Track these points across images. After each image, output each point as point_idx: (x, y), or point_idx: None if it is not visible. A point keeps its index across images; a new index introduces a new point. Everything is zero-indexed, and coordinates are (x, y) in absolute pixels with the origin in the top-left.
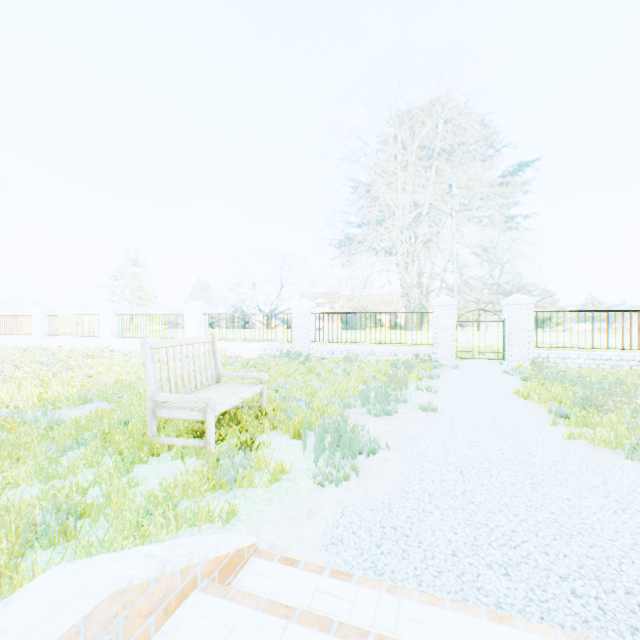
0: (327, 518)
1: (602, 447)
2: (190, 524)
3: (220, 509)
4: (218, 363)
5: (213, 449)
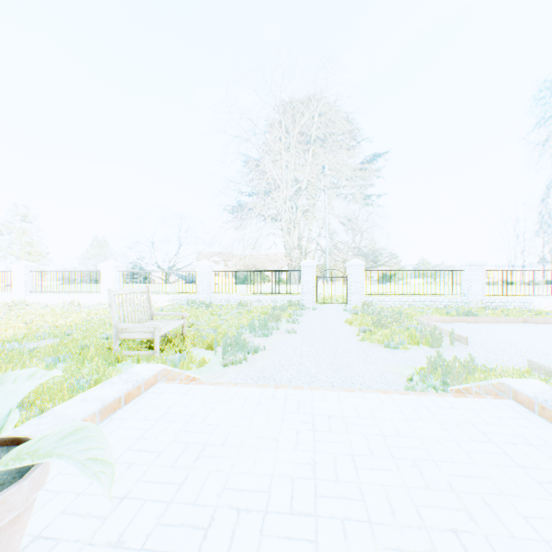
0: (231, 376)
1: (376, 344)
2: None
3: None
4: (152, 306)
5: (159, 355)
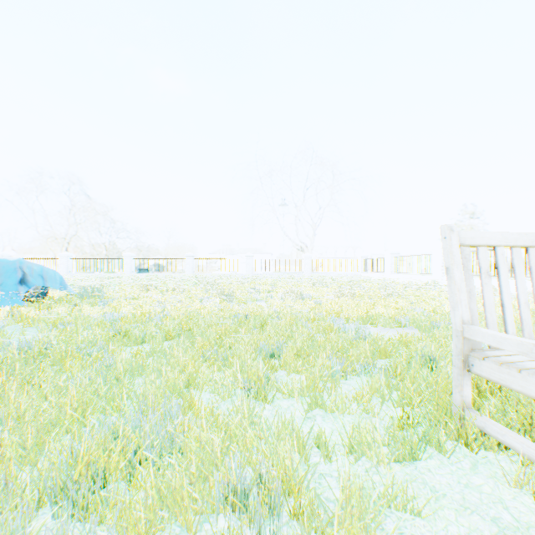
0: None
1: None
2: None
3: None
4: None
5: None
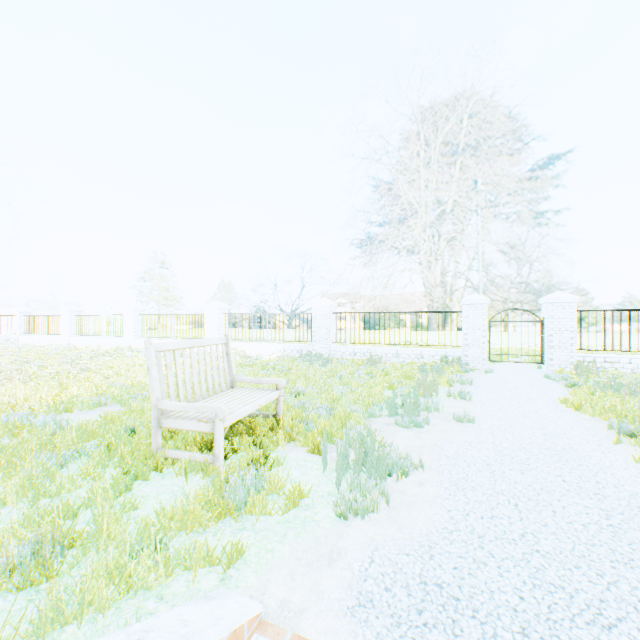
0: (352, 566)
1: None
2: (187, 566)
3: (224, 545)
4: (232, 366)
5: (222, 465)
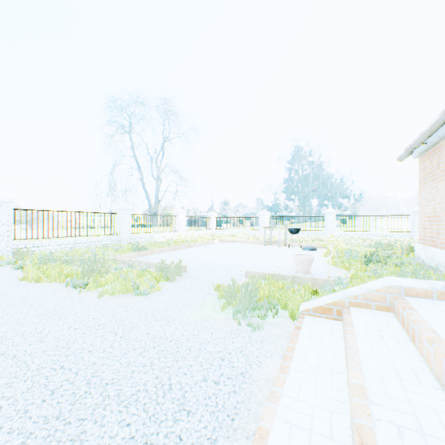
0: None
1: (120, 295)
2: None
3: None
4: None
5: None
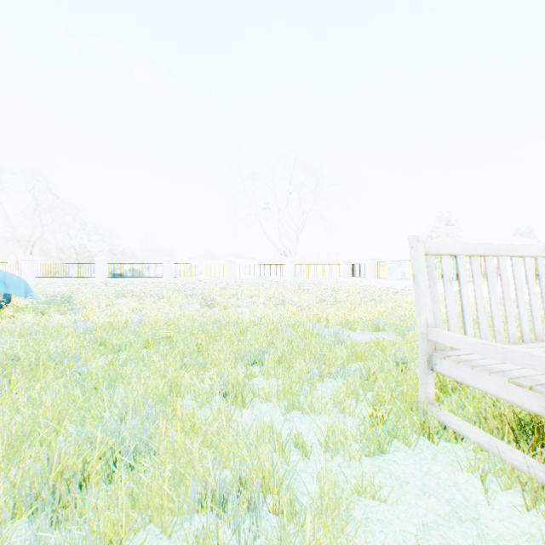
0: None
1: None
2: None
3: None
4: None
5: None
